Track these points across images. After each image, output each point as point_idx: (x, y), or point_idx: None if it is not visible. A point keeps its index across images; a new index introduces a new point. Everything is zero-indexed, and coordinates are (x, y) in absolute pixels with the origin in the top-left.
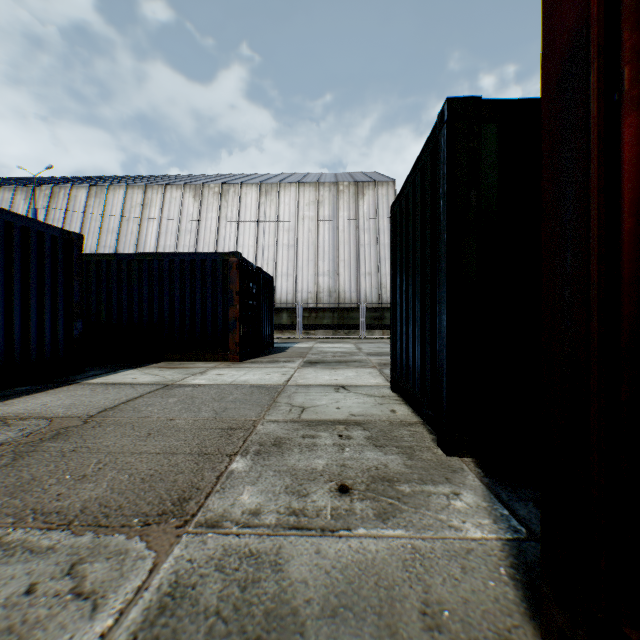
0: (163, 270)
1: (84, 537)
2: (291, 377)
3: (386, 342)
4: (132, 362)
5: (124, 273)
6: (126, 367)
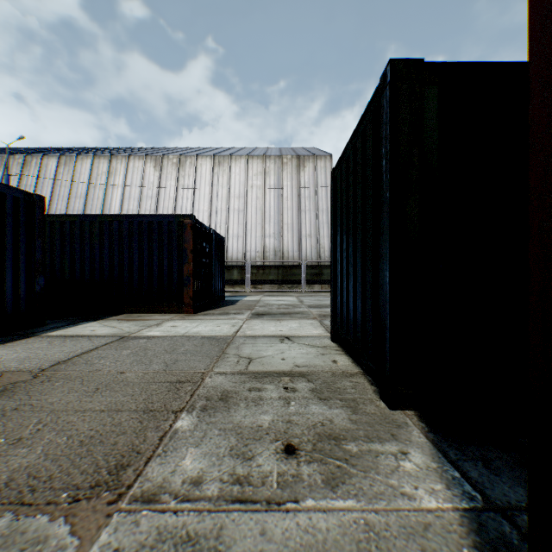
0: (123, 230)
1: (1, 520)
2: (240, 328)
3: (324, 295)
4: (94, 315)
5: (86, 233)
6: (87, 319)
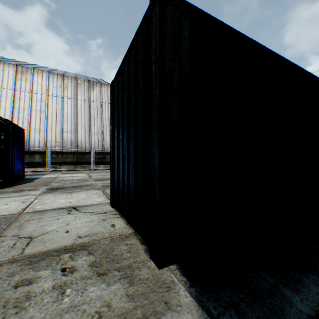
0: None
1: None
2: (30, 204)
3: (107, 171)
4: None
5: None
6: None
